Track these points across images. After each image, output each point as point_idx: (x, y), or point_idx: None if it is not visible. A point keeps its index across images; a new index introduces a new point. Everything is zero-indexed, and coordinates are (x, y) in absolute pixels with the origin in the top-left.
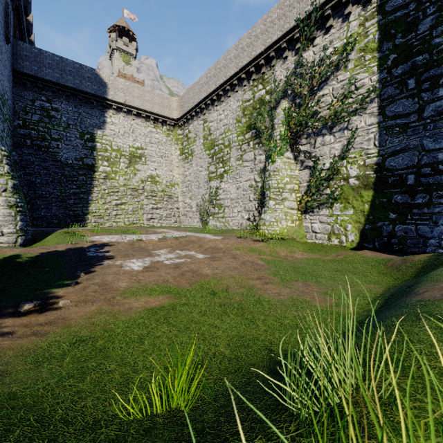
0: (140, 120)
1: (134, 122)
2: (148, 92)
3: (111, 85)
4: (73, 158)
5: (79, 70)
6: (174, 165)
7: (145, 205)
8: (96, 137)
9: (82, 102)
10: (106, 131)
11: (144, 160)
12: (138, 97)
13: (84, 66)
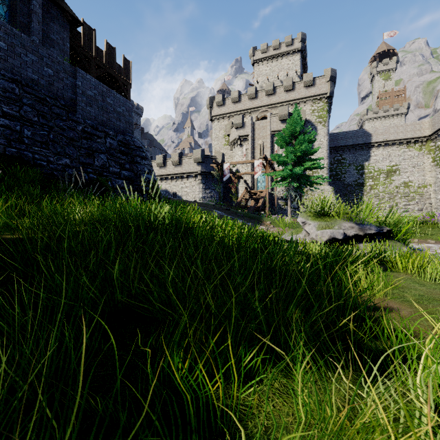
0: (395, 146)
1: (390, 149)
2: (401, 126)
3: (374, 133)
4: (351, 181)
5: (355, 134)
6: (426, 170)
7: (399, 203)
8: (364, 166)
9: (356, 149)
10: (371, 161)
11: (398, 173)
12: (392, 133)
13: (358, 130)
